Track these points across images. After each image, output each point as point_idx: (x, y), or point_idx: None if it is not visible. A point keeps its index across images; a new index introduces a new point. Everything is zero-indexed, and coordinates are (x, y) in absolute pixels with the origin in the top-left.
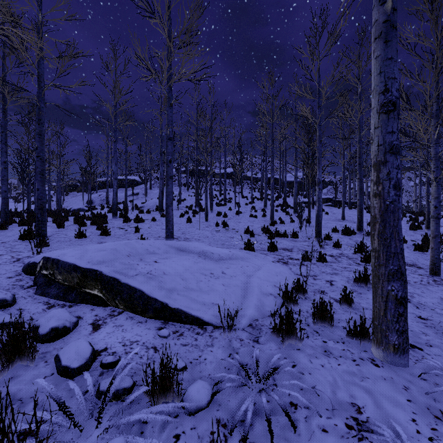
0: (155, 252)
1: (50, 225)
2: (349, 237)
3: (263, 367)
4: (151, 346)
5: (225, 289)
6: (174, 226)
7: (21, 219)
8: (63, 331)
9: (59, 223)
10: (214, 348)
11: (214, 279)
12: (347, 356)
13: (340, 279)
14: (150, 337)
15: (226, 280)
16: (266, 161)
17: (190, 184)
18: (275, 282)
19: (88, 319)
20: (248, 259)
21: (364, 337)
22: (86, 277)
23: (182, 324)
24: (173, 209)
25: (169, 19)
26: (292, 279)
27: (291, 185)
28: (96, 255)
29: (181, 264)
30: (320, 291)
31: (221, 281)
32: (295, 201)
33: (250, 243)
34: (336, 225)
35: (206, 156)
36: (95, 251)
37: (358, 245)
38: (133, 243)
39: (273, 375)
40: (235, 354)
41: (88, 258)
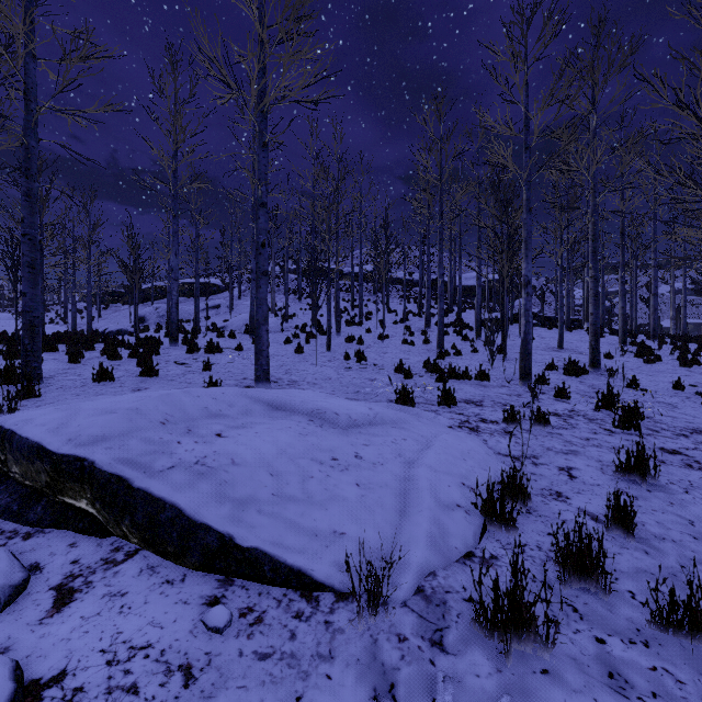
0: (222, 414)
1: (59, 357)
2: (577, 378)
3: None
4: (178, 663)
5: (361, 496)
6: (272, 360)
7: (8, 348)
8: None
9: (72, 355)
10: (336, 666)
11: (338, 473)
12: (669, 694)
13: (586, 465)
14: (183, 630)
15: (364, 474)
16: (428, 251)
17: (304, 291)
18: (462, 474)
19: (55, 573)
20: (405, 423)
21: (697, 631)
22: (60, 474)
23: (264, 587)
24: (274, 331)
25: None
26: (493, 465)
27: (467, 293)
28: (91, 424)
29: (271, 438)
30: (553, 494)
31: (353, 476)
32: (477, 316)
33: (406, 391)
34: (550, 357)
35: (329, 240)
36: (93, 414)
37: (604, 395)
38: (179, 395)
39: None
40: None
41: (73, 430)
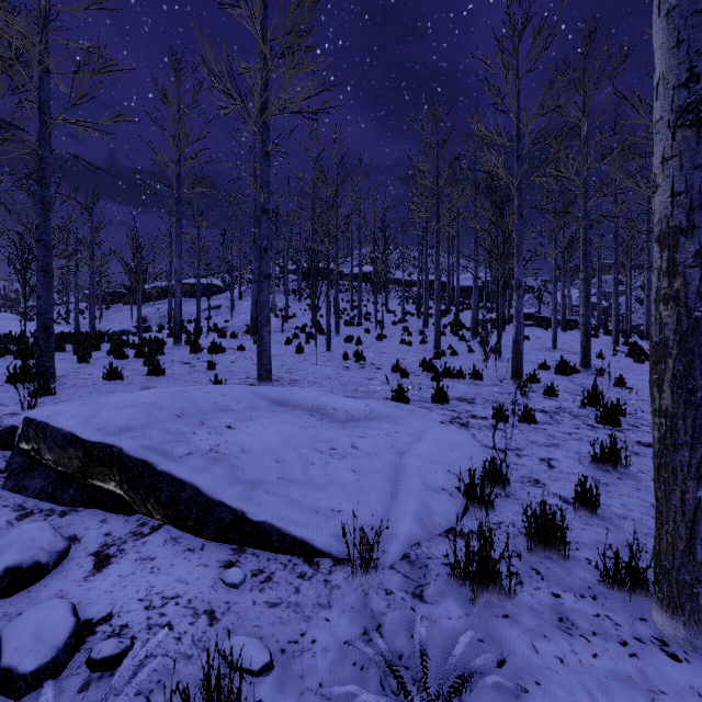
0: (230, 409)
1: (68, 357)
2: (568, 377)
3: (435, 663)
4: (203, 608)
5: (357, 480)
6: (274, 360)
7: (19, 348)
8: (31, 573)
9: (81, 355)
10: (334, 612)
11: (336, 461)
12: (607, 633)
13: (566, 457)
14: (205, 586)
15: (359, 462)
16: (426, 253)
17: (304, 291)
18: (449, 463)
19: (91, 543)
20: (399, 418)
21: (636, 587)
22: (92, 459)
23: (272, 555)
24: (275, 331)
25: (262, 4)
26: (479, 456)
27: (465, 293)
28: (116, 416)
29: (276, 430)
30: (531, 481)
31: (349, 463)
32: (474, 317)
33: (401, 389)
34: (543, 357)
35: (328, 243)
36: (117, 408)
37: (589, 392)
38: (192, 391)
39: (459, 695)
40: (376, 634)
41: (101, 422)
